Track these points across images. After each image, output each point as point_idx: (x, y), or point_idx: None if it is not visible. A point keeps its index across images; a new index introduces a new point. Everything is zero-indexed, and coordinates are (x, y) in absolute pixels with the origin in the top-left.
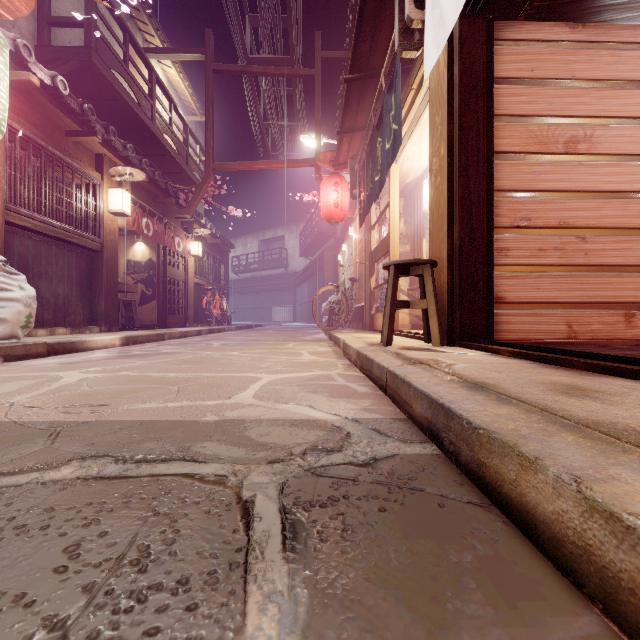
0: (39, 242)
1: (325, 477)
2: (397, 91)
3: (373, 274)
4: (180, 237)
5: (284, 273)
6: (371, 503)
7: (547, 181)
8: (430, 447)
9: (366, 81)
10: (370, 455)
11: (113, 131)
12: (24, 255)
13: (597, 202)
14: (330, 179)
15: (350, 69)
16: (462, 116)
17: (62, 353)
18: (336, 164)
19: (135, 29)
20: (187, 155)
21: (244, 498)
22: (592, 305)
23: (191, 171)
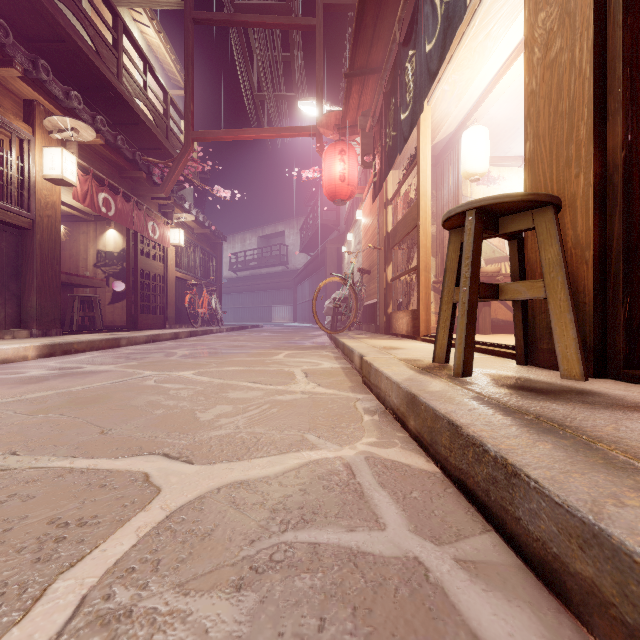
0: None
1: None
2: None
3: (390, 262)
4: (156, 222)
5: (284, 271)
6: None
7: None
8: None
9: None
10: None
11: (46, 68)
12: None
13: None
14: (335, 146)
15: None
16: None
17: None
18: (342, 127)
19: None
20: (167, 128)
21: None
22: None
23: (173, 148)
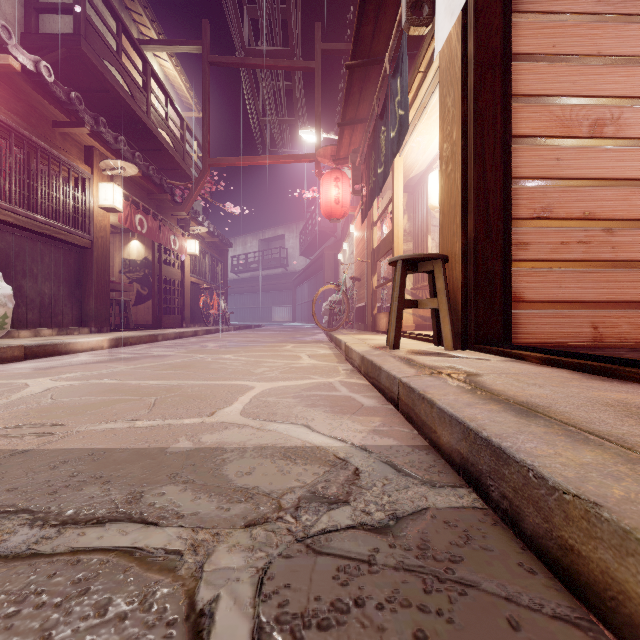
0: (23, 238)
1: (326, 556)
2: (403, 73)
3: (375, 272)
4: (176, 235)
5: (284, 273)
6: (400, 618)
7: (570, 168)
8: (468, 495)
9: (369, 68)
10: (388, 510)
11: (103, 122)
12: (6, 252)
13: (625, 191)
14: (330, 174)
15: (352, 55)
16: (477, 95)
17: (42, 356)
18: (337, 159)
19: (130, 21)
20: (184, 151)
21: (199, 605)
22: (620, 304)
23: (188, 167)
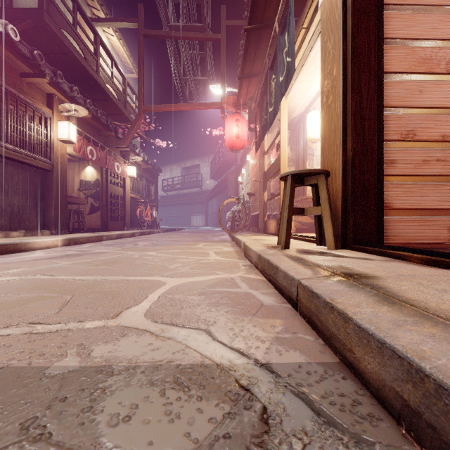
0: None
1: None
2: (290, 28)
3: (266, 189)
4: (119, 162)
5: (199, 191)
6: None
7: (430, 98)
8: None
9: (262, 32)
10: None
11: (60, 75)
12: None
13: None
14: (232, 117)
15: (249, 20)
16: (355, 36)
17: (4, 253)
18: (237, 105)
19: (85, 5)
20: (125, 101)
21: None
22: None
23: (128, 113)
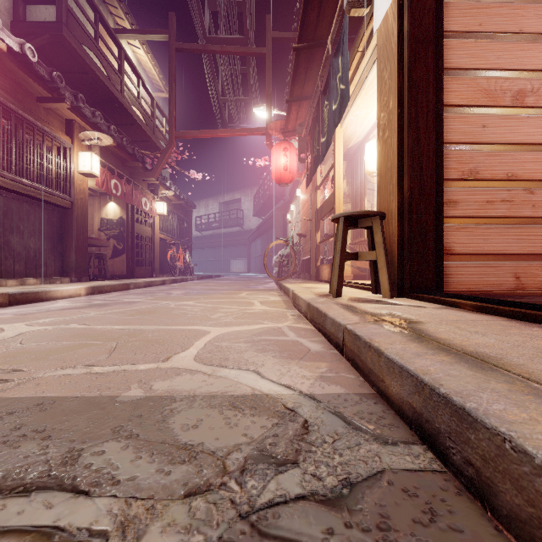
0: (10, 199)
1: (273, 540)
2: (344, 52)
3: (319, 230)
4: (147, 197)
5: (240, 231)
6: None
7: (495, 134)
8: (423, 454)
9: (313, 51)
10: (341, 474)
11: (82, 99)
12: None
13: None
14: (280, 145)
15: (298, 38)
16: (412, 68)
17: (25, 303)
18: (285, 131)
19: (107, 13)
20: (154, 125)
21: None
22: (539, 257)
23: (157, 140)
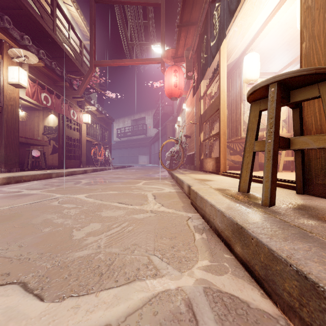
0: None
1: None
2: None
3: (202, 131)
4: (75, 110)
5: (145, 137)
6: None
7: None
8: None
9: None
10: None
11: (8, 21)
12: None
13: None
14: (171, 68)
15: None
16: None
17: None
18: (175, 57)
19: None
20: (82, 60)
21: None
22: None
23: (84, 71)
